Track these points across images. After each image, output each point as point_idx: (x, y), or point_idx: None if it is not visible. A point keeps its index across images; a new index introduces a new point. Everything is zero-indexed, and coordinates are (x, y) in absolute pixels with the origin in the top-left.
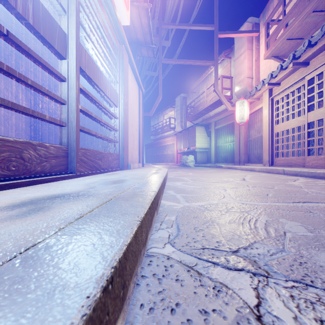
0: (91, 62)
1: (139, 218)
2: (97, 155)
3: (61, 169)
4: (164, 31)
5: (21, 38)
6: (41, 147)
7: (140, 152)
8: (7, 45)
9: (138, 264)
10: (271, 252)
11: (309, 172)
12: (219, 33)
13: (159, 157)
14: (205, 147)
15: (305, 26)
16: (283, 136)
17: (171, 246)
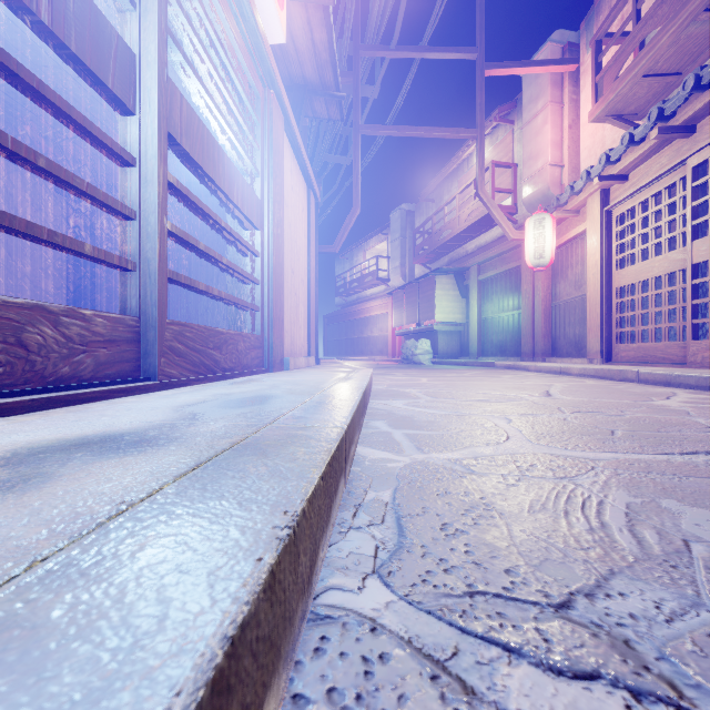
0: (195, 123)
1: (289, 518)
2: (211, 337)
3: (122, 370)
4: (364, 65)
5: (43, 76)
6: (71, 317)
7: (311, 331)
8: (15, 95)
9: (284, 662)
10: (666, 610)
11: (699, 378)
12: (488, 66)
13: (354, 343)
14: (456, 321)
15: (687, 45)
16: (633, 296)
17: (383, 583)
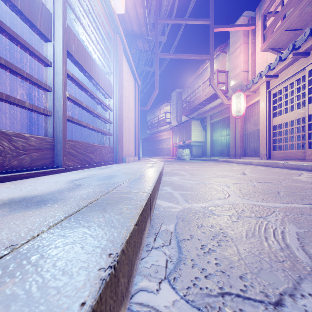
0: (81, 47)
1: (112, 259)
2: (89, 147)
3: (44, 163)
4: (160, 27)
5: (13, 29)
6: (18, 137)
7: (136, 145)
8: (1, 37)
9: None
10: None
11: None
12: (215, 27)
13: (155, 150)
14: (200, 141)
15: (305, 16)
16: (281, 129)
17: (170, 286)
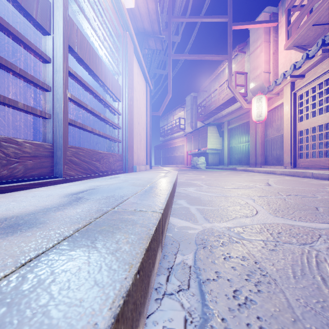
0: (85, 43)
1: None
2: (94, 155)
3: (42, 172)
4: (173, 26)
5: (16, 28)
6: (9, 143)
7: (147, 153)
8: (4, 38)
9: None
10: None
11: None
12: (233, 24)
13: (169, 158)
14: (217, 148)
15: None
16: (308, 135)
17: None
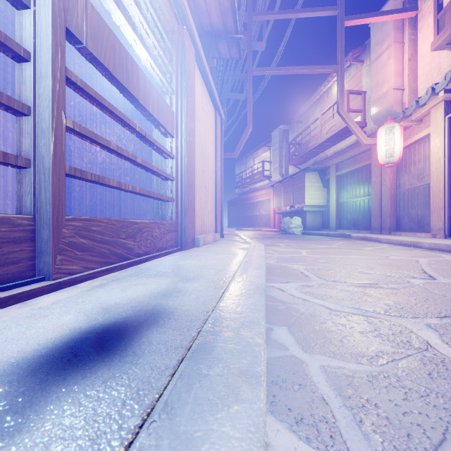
0: (104, 31)
1: None
2: (123, 228)
3: (6, 273)
4: (255, 28)
5: None
6: None
7: (217, 214)
8: None
9: None
10: None
11: None
12: (346, 18)
13: (248, 219)
14: (319, 204)
15: None
16: None
17: None
